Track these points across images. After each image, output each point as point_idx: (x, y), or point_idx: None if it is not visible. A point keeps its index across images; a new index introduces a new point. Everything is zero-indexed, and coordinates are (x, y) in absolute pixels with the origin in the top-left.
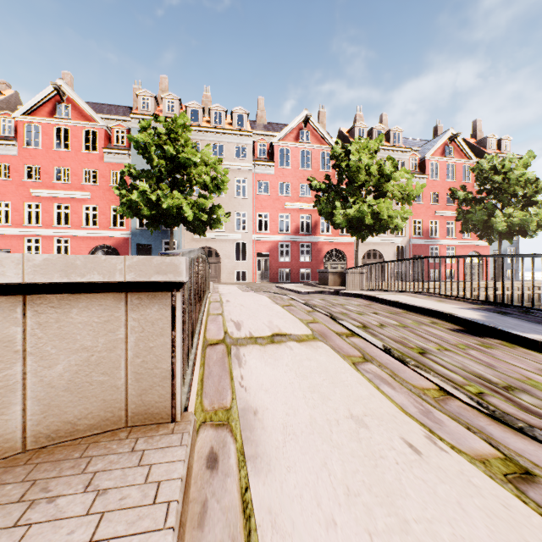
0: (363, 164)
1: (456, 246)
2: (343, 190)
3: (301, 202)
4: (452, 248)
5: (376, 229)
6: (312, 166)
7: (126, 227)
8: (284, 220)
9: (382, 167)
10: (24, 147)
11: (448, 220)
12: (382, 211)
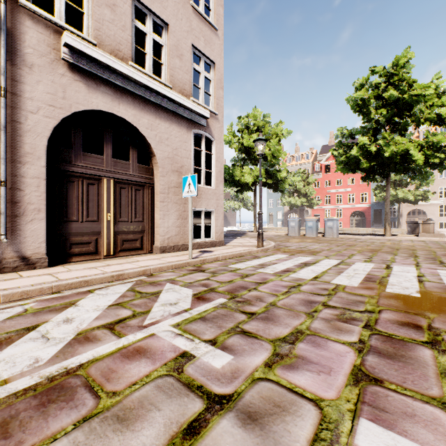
0: None
1: None
2: None
3: None
4: None
5: None
6: None
7: (368, 202)
8: None
9: None
10: (324, 174)
11: None
12: None
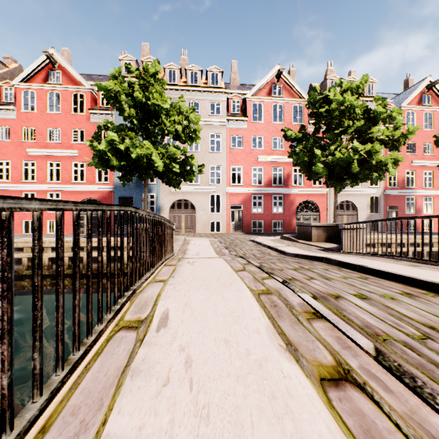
0: (347, 107)
1: (434, 197)
2: (320, 138)
3: (274, 155)
4: (424, 199)
5: (360, 178)
6: (284, 119)
7: (110, 182)
8: (257, 173)
9: (368, 109)
10: (21, 111)
11: (425, 170)
12: (370, 157)
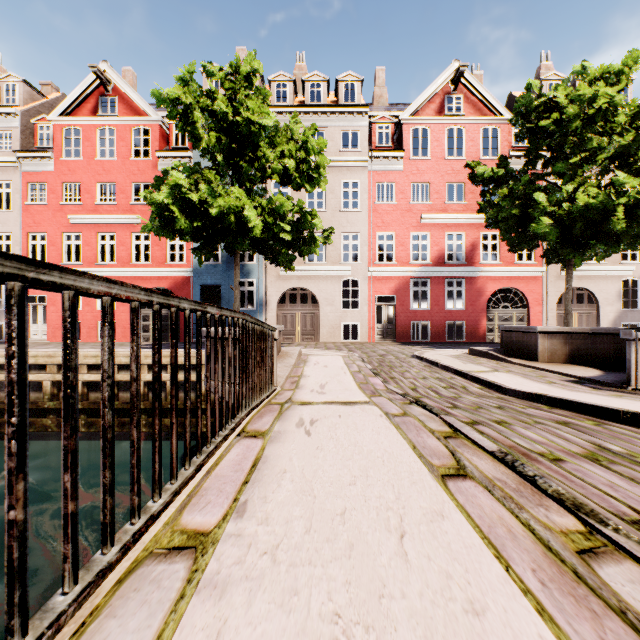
0: (600, 110)
1: None
2: (539, 176)
3: (448, 213)
4: None
5: (622, 242)
6: (466, 152)
7: (187, 261)
8: (420, 243)
9: None
10: (61, 160)
11: None
12: None
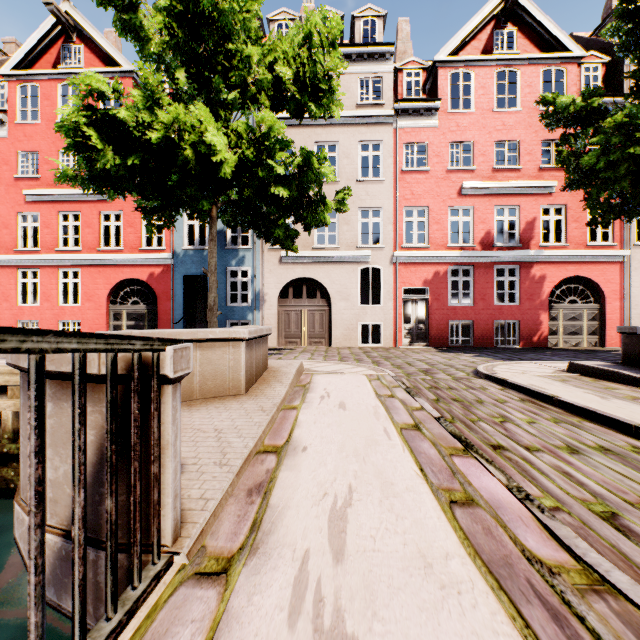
0: None
1: None
2: None
3: (498, 180)
4: None
5: None
6: (521, 102)
7: (166, 246)
8: (460, 220)
9: None
10: (16, 123)
11: None
12: None
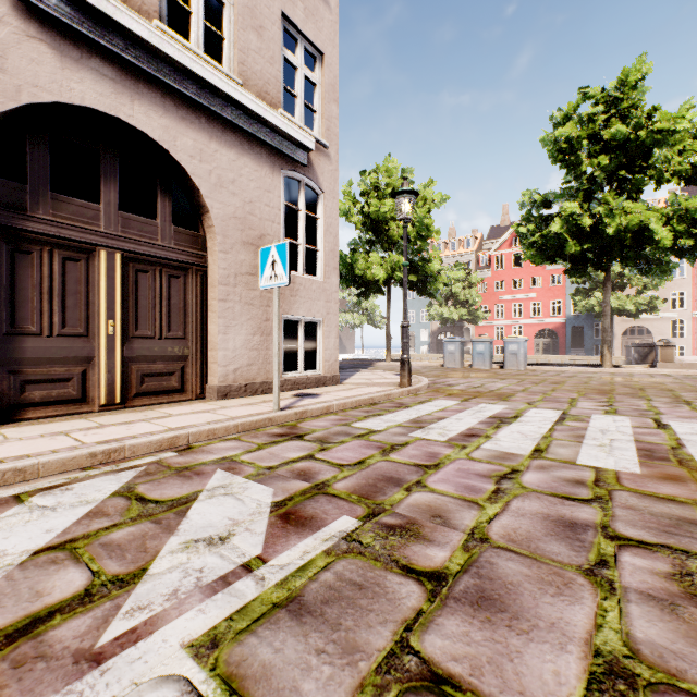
0: None
1: None
2: None
3: None
4: None
5: None
6: None
7: (562, 315)
8: None
9: None
10: (494, 271)
11: None
12: None
